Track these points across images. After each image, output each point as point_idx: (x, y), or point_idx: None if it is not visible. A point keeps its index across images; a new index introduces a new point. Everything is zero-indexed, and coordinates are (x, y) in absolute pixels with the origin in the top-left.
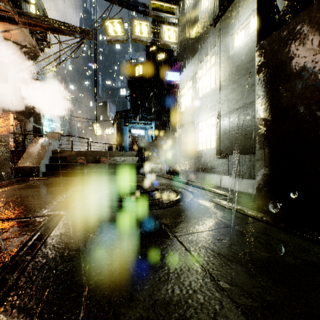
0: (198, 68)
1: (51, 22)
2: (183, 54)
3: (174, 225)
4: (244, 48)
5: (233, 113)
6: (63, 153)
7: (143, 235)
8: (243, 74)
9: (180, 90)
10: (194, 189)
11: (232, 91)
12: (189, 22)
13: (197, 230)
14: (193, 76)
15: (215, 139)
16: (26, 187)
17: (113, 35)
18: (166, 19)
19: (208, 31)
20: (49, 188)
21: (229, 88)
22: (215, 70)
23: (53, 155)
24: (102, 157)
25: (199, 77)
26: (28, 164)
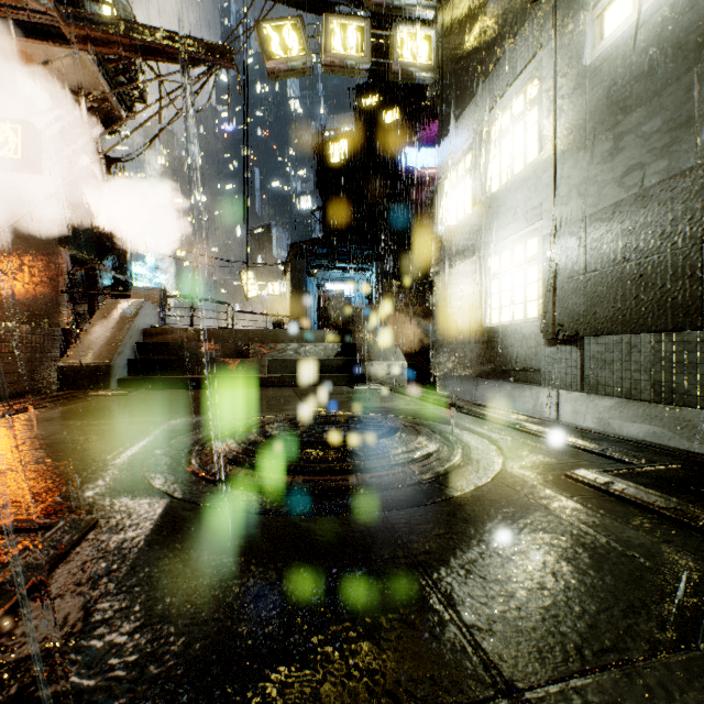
0: (489, 117)
1: (140, 31)
2: (447, 93)
3: (485, 604)
4: (634, 34)
5: (598, 220)
6: (167, 334)
7: (362, 668)
8: (633, 108)
9: (439, 182)
10: (498, 430)
11: (595, 160)
12: (465, 9)
13: (600, 646)
14: (476, 140)
15: (540, 295)
16: (64, 416)
17: (280, 58)
18: (406, 11)
19: (519, 18)
20: (117, 419)
21: (585, 153)
22: (540, 114)
23: (145, 340)
24: (254, 344)
25: (493, 140)
26: (86, 359)
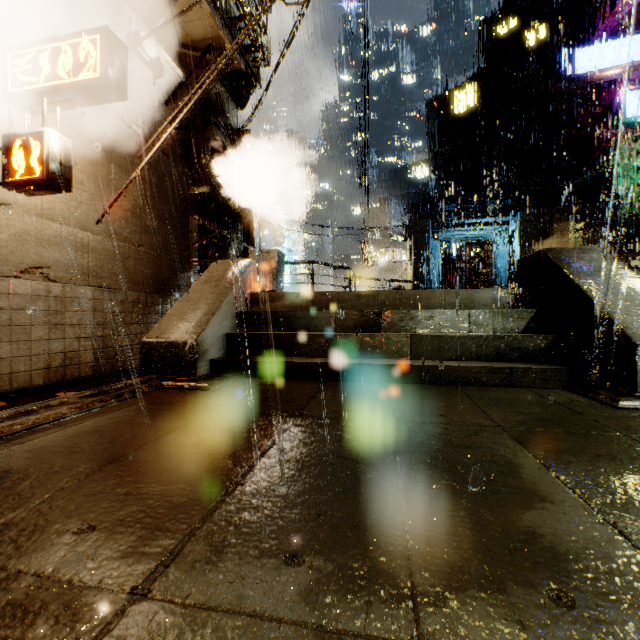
0: None
1: None
2: None
3: None
4: None
5: None
6: (276, 300)
7: None
8: None
9: None
10: None
11: None
12: None
13: None
14: None
15: None
16: None
17: None
18: None
19: None
20: (37, 537)
21: None
22: None
23: (252, 308)
24: (387, 312)
25: None
26: (172, 333)
